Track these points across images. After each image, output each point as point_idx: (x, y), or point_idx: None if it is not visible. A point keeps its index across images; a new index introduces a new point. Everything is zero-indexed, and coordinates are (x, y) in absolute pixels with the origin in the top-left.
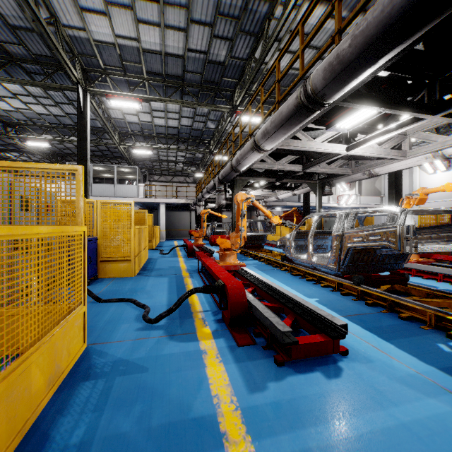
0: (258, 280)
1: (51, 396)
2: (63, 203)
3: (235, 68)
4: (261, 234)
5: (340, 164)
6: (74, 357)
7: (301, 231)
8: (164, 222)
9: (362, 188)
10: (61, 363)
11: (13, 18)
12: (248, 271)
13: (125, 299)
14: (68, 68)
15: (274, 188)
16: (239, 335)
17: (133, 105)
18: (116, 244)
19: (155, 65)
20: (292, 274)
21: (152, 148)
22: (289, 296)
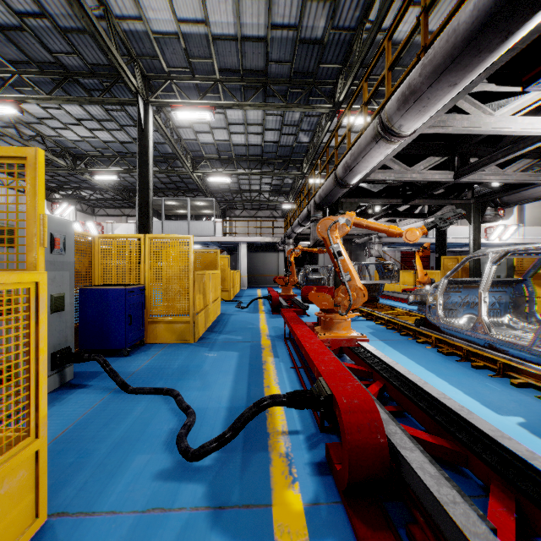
0: (387, 368)
1: None
2: (103, 240)
3: (338, 47)
4: (376, 283)
5: (523, 166)
6: None
7: (455, 279)
8: (246, 266)
9: (524, 215)
10: None
11: (61, 17)
12: (367, 348)
13: (163, 390)
14: (123, 74)
15: (396, 216)
16: (372, 532)
17: (203, 116)
18: (170, 297)
19: (229, 58)
20: (440, 351)
21: (230, 174)
22: (484, 431)
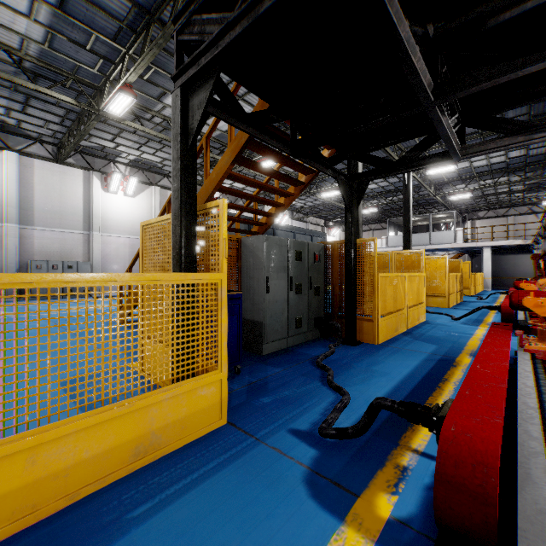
0: None
1: (418, 323)
2: None
3: None
4: None
5: None
6: (422, 319)
7: None
8: (489, 269)
9: None
10: (419, 318)
11: None
12: None
13: (441, 313)
14: None
15: None
16: None
17: (448, 168)
18: (435, 285)
19: (469, 129)
20: None
21: (471, 190)
22: None
